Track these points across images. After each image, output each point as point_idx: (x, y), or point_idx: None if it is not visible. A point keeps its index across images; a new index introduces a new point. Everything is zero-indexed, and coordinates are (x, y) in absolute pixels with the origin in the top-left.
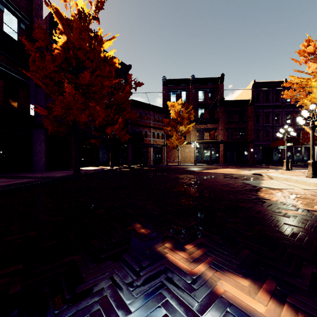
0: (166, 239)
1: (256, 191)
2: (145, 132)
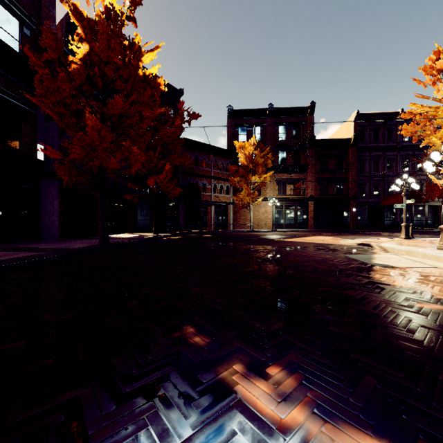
0: (235, 355)
1: (367, 271)
2: (203, 185)
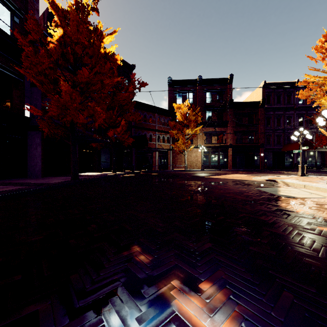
0: (173, 272)
1: (275, 201)
2: (150, 136)
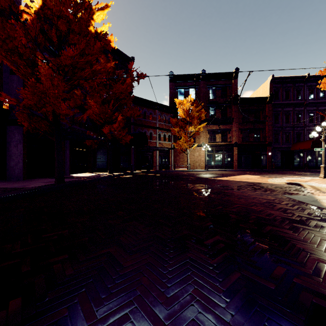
0: None
1: None
2: (150, 134)
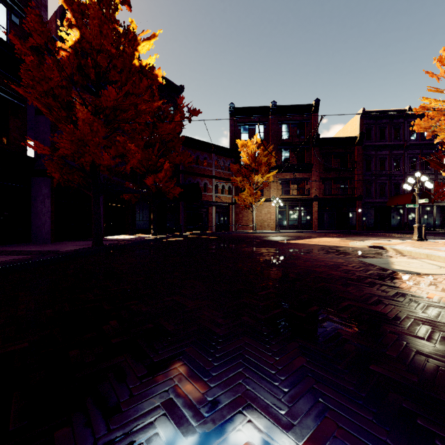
0: (242, 422)
1: (391, 279)
2: (204, 185)
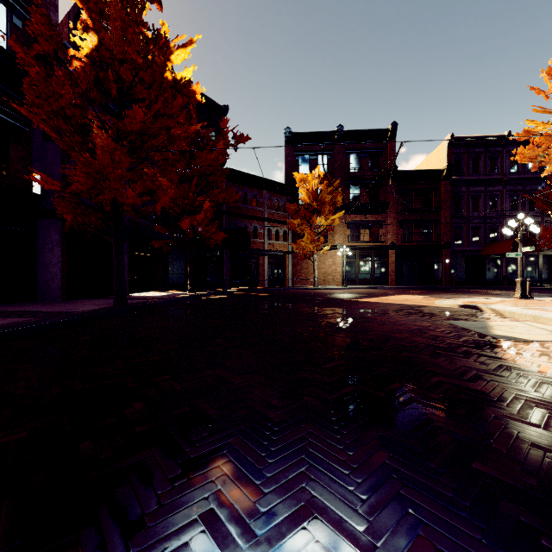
0: (308, 543)
1: (491, 348)
2: (253, 229)
